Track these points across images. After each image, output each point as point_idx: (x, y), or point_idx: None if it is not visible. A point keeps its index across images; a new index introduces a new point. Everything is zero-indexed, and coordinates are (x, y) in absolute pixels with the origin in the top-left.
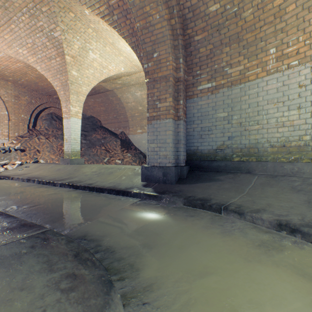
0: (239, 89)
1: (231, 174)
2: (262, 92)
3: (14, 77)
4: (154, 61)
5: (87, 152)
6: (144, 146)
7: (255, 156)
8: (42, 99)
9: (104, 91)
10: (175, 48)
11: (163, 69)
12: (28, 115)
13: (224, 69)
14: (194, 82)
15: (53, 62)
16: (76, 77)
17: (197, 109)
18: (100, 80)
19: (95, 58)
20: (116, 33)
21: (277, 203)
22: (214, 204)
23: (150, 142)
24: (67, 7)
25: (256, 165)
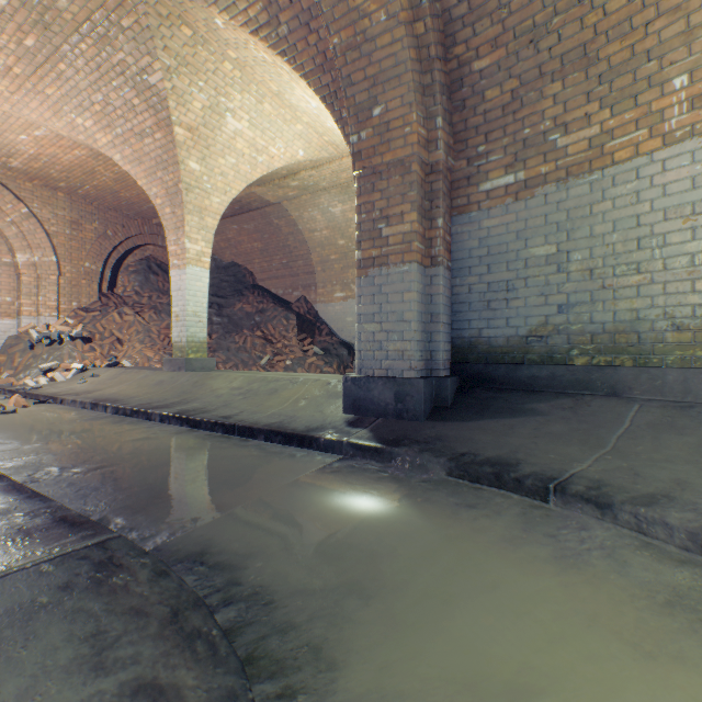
0: (588, 186)
1: (568, 398)
2: (649, 190)
3: (69, 182)
4: (375, 125)
5: (222, 343)
6: (349, 329)
7: (631, 353)
8: (127, 228)
9: (261, 207)
10: (424, 91)
11: (396, 144)
12: (99, 264)
13: (548, 137)
14: (471, 174)
15: (148, 143)
16: (198, 174)
17: (479, 240)
18: (250, 179)
19: (240, 131)
20: (285, 67)
21: (701, 478)
22: (529, 478)
23: (365, 320)
24: (176, 14)
25: (633, 377)
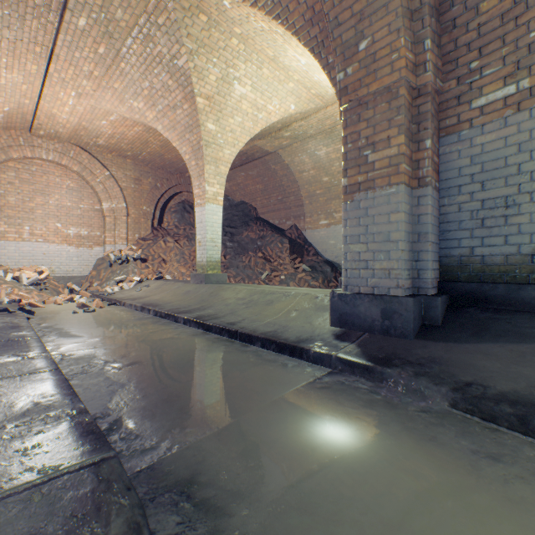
0: None
1: None
2: None
3: (133, 151)
4: (360, 59)
5: (233, 262)
6: (332, 250)
7: None
8: (170, 181)
9: (261, 156)
10: (412, 16)
11: (382, 73)
12: (152, 207)
13: None
14: (461, 92)
15: (179, 114)
16: (214, 133)
17: (471, 157)
18: (252, 133)
19: (244, 94)
20: (279, 30)
21: None
22: None
23: (351, 241)
24: (195, 5)
25: None
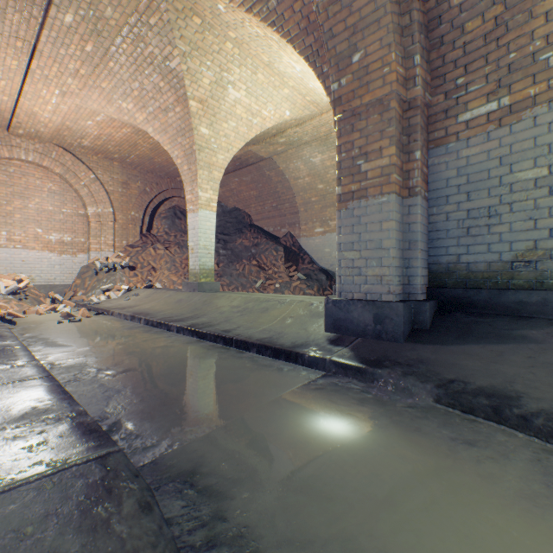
0: None
1: None
2: None
3: (120, 153)
4: (354, 71)
5: (226, 270)
6: (327, 258)
7: None
8: (160, 185)
9: (256, 162)
10: (402, 32)
11: (374, 85)
12: (141, 212)
13: (538, 57)
14: (448, 107)
15: (170, 116)
16: (207, 137)
17: (457, 169)
18: (247, 139)
19: (239, 99)
20: (274, 37)
21: None
22: (539, 417)
23: (345, 248)
24: (188, 7)
25: None
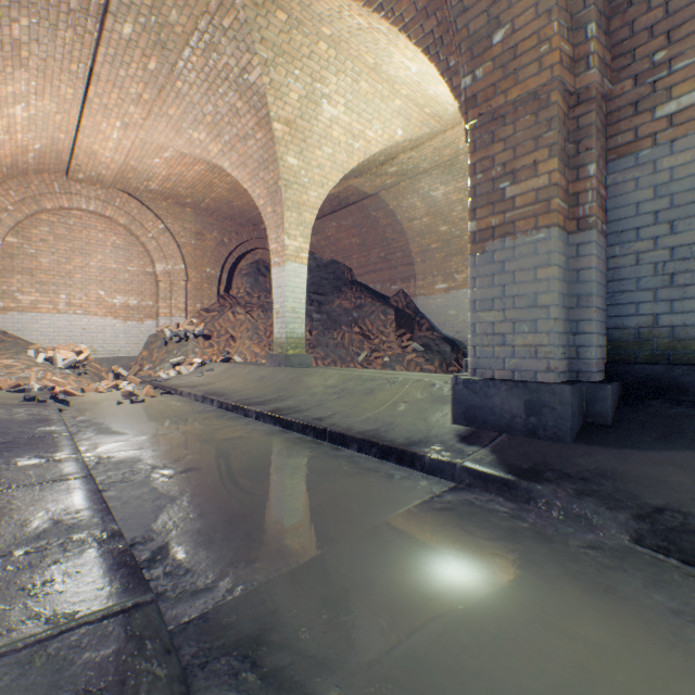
0: None
1: None
2: None
3: (193, 197)
4: (495, 56)
5: (321, 339)
6: (452, 323)
7: None
8: (240, 235)
9: (358, 200)
10: None
11: (526, 73)
12: (217, 269)
13: None
14: (639, 96)
15: (250, 145)
16: (296, 169)
17: (654, 188)
18: (346, 169)
19: (336, 117)
20: (381, 27)
21: None
22: None
23: (481, 307)
24: None
25: None
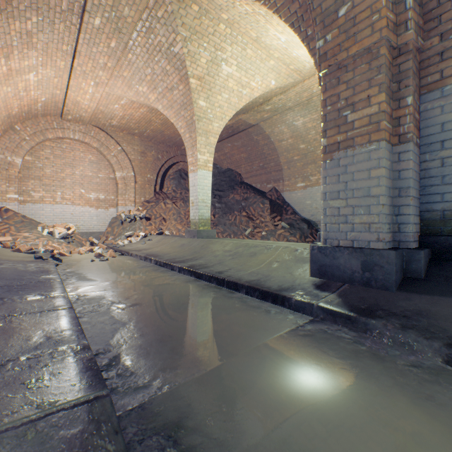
0: None
1: None
2: None
3: (139, 129)
4: (340, 25)
5: (221, 220)
6: (308, 209)
7: None
8: (169, 153)
9: (245, 129)
10: None
11: (362, 35)
12: (154, 175)
13: None
14: (444, 48)
15: (175, 94)
16: (205, 109)
17: None
18: (237, 108)
19: (230, 74)
20: (261, 11)
21: None
22: None
23: (330, 197)
24: None
25: None
